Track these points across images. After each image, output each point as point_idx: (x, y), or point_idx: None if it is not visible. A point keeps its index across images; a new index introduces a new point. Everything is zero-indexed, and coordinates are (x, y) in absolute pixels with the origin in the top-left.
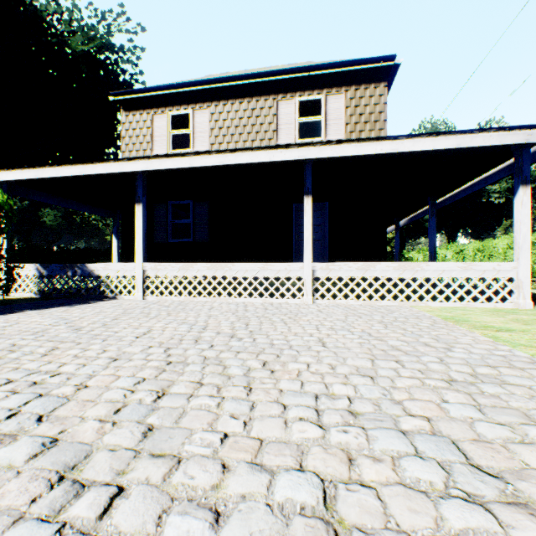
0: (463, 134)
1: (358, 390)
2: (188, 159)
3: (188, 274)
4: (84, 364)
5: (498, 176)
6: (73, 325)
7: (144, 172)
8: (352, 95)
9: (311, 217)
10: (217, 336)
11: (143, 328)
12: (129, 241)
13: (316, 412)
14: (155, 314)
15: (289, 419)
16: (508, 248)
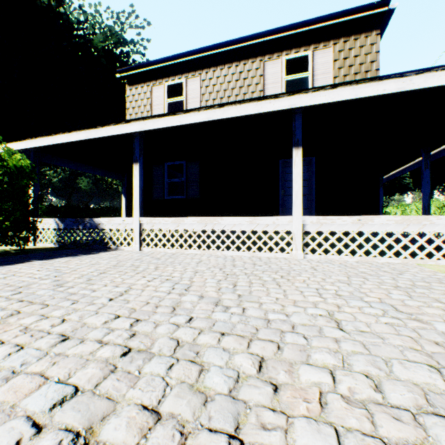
0: None
1: None
2: (178, 117)
3: (180, 227)
4: (21, 346)
5: None
6: (59, 279)
7: (141, 134)
8: (340, 48)
9: (300, 169)
10: (199, 301)
11: (123, 286)
12: (132, 199)
13: None
14: (143, 268)
15: None
16: None
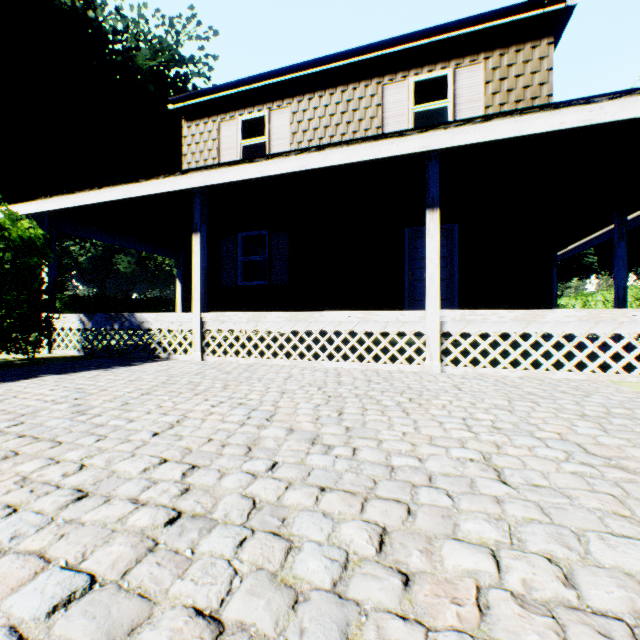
0: None
1: None
2: (257, 166)
3: (260, 327)
4: (13, 508)
5: None
6: (81, 403)
7: (203, 191)
8: (495, 64)
9: (437, 241)
10: (287, 438)
11: (175, 414)
12: (191, 285)
13: None
14: (205, 386)
15: None
16: None
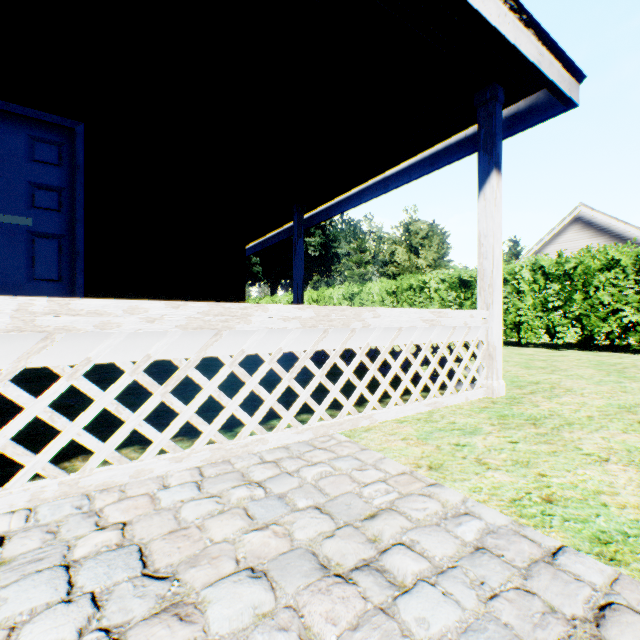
0: None
1: None
2: None
3: None
4: None
5: (409, 175)
6: None
7: None
8: None
9: None
10: None
11: None
12: None
13: None
14: None
15: None
16: (344, 298)
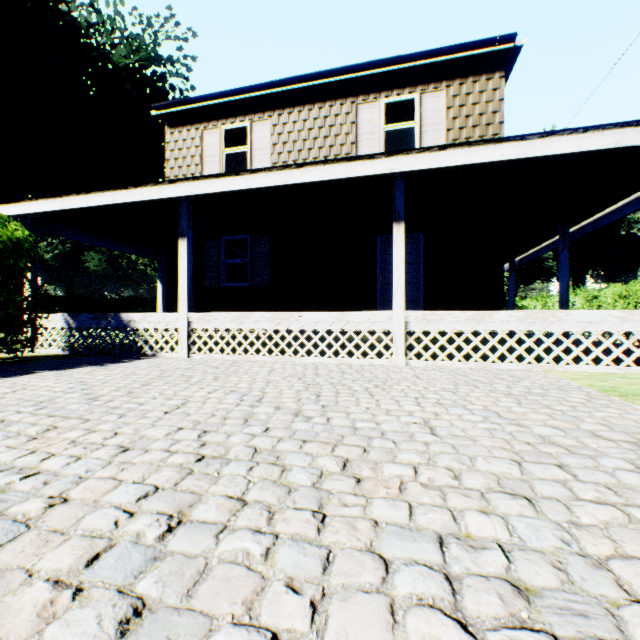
0: (624, 127)
1: (514, 529)
2: (242, 179)
3: (244, 326)
4: (78, 457)
5: None
6: (90, 392)
7: (189, 198)
8: (455, 92)
9: (402, 250)
10: (275, 413)
11: (178, 399)
12: (174, 286)
13: (447, 583)
14: (198, 378)
15: (397, 599)
16: None
